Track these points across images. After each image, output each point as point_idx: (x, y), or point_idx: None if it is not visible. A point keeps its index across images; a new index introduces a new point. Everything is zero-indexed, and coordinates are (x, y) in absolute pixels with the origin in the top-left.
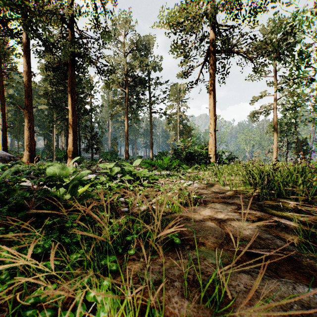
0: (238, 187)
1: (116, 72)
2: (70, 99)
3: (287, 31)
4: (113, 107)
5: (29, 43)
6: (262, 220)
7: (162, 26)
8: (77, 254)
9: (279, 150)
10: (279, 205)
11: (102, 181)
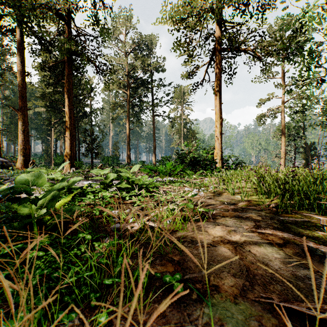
0: (250, 196)
1: (117, 73)
2: (67, 100)
3: (297, 29)
4: (114, 110)
5: (23, 40)
6: (289, 244)
7: (164, 23)
8: (12, 323)
9: (287, 155)
10: (303, 220)
11: (95, 189)
